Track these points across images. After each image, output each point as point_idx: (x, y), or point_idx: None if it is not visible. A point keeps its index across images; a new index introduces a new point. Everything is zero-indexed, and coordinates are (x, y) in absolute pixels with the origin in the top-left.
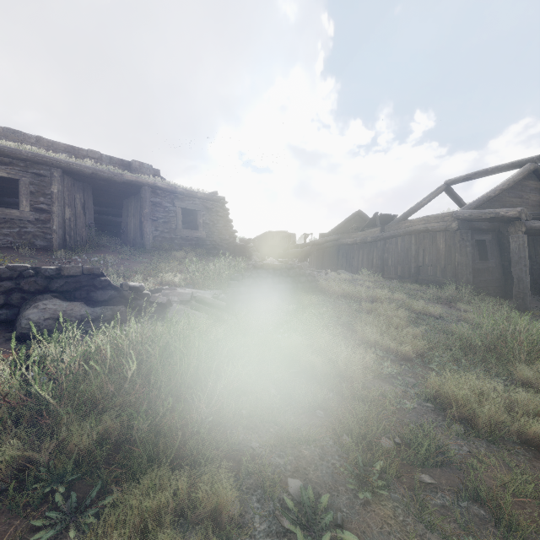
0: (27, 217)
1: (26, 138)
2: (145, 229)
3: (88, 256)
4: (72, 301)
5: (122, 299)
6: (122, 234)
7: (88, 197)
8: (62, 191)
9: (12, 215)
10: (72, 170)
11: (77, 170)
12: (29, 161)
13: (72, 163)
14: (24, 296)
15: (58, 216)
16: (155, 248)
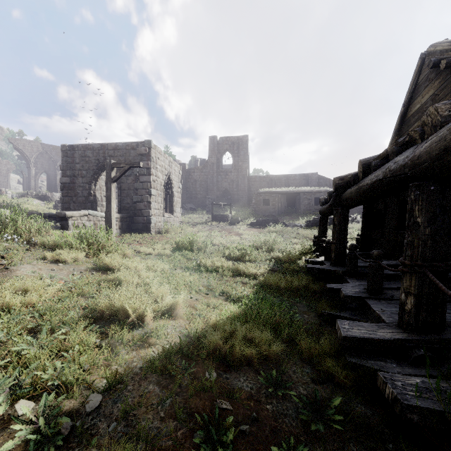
0: (271, 207)
1: (272, 177)
2: (300, 207)
3: (283, 217)
4: (274, 224)
5: (281, 224)
6: (295, 209)
7: (285, 199)
8: (278, 199)
9: (268, 207)
10: (280, 193)
11: (281, 193)
12: (271, 193)
13: (280, 191)
14: (268, 223)
15: (277, 206)
16: (304, 213)
